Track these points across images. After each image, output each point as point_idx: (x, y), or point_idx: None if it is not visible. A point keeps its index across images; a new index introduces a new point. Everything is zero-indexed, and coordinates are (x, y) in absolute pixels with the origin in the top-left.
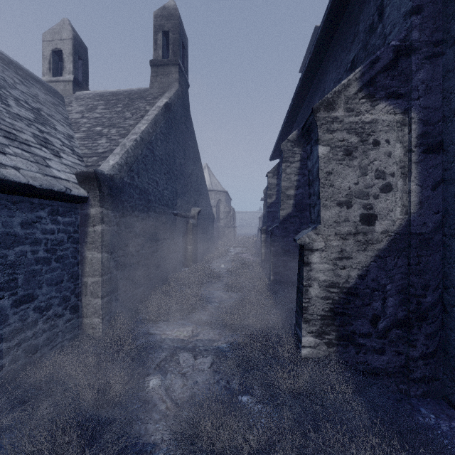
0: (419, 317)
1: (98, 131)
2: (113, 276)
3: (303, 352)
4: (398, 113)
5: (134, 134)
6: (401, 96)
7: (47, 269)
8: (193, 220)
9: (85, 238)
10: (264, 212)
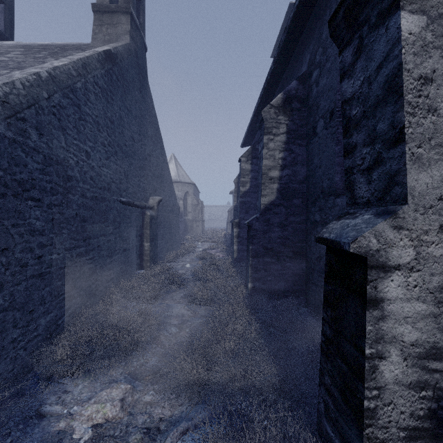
0: None
1: None
2: None
3: None
4: None
5: (38, 68)
6: None
7: None
8: (151, 211)
9: None
10: (235, 204)
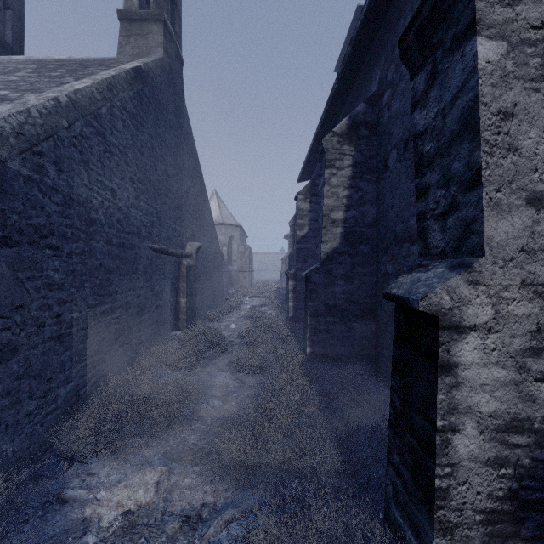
0: None
1: None
2: None
3: None
4: None
5: (56, 91)
6: None
7: None
8: (188, 260)
9: None
10: (291, 251)
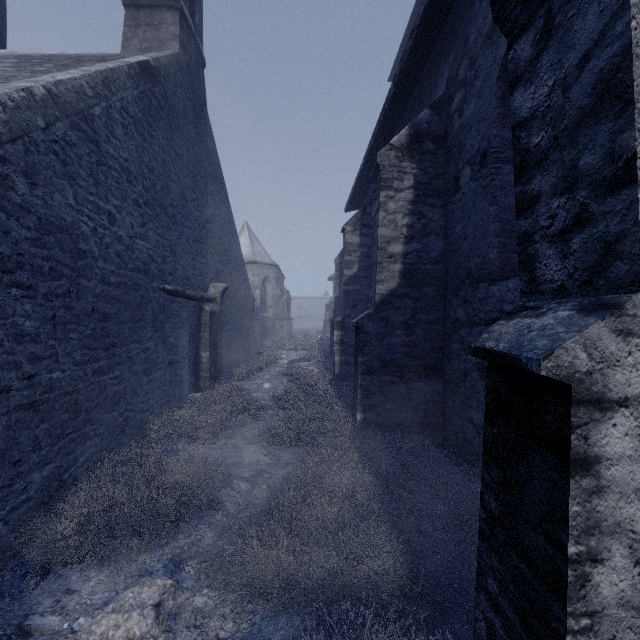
0: None
1: None
2: None
3: None
4: None
5: (30, 81)
6: None
7: None
8: (211, 306)
9: None
10: (337, 295)
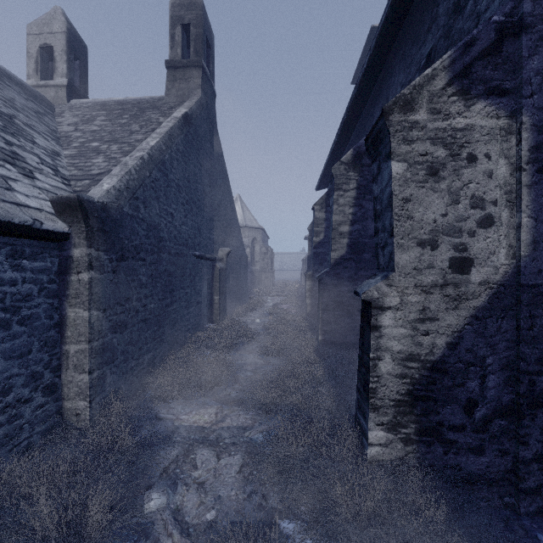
0: (533, 403)
1: (94, 148)
2: (107, 342)
3: (370, 453)
4: (502, 116)
5: (140, 151)
6: (506, 92)
7: (5, 336)
8: (220, 264)
9: (66, 290)
10: (309, 254)
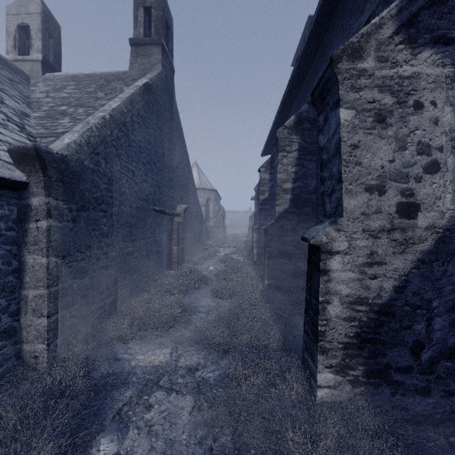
0: None
1: (62, 111)
2: (66, 287)
3: (319, 395)
4: (448, 64)
5: (102, 111)
6: (452, 41)
7: None
8: (178, 218)
9: (25, 237)
10: (256, 211)
